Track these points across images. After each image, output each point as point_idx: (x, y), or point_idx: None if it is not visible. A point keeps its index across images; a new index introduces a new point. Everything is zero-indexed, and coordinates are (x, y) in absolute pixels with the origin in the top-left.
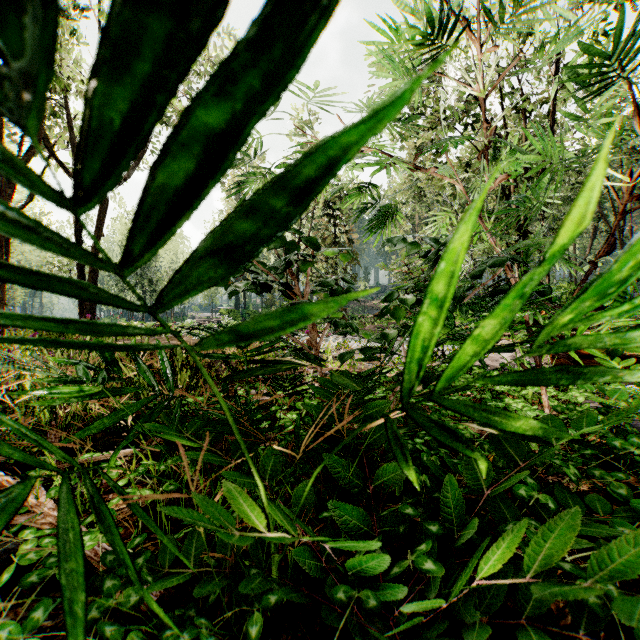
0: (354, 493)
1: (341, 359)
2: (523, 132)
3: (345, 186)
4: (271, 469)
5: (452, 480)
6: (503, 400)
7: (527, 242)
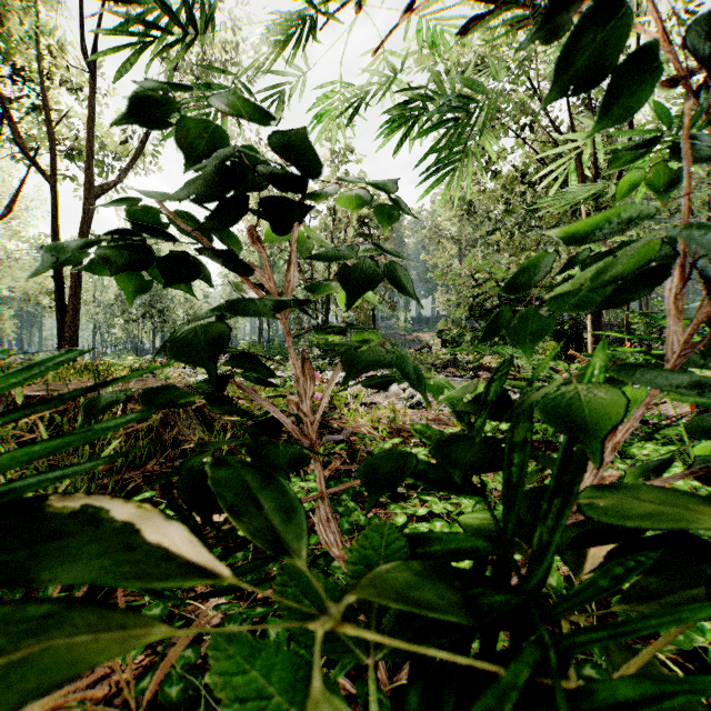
0: None
1: (370, 480)
2: None
3: (383, 200)
4: None
5: None
6: None
7: None
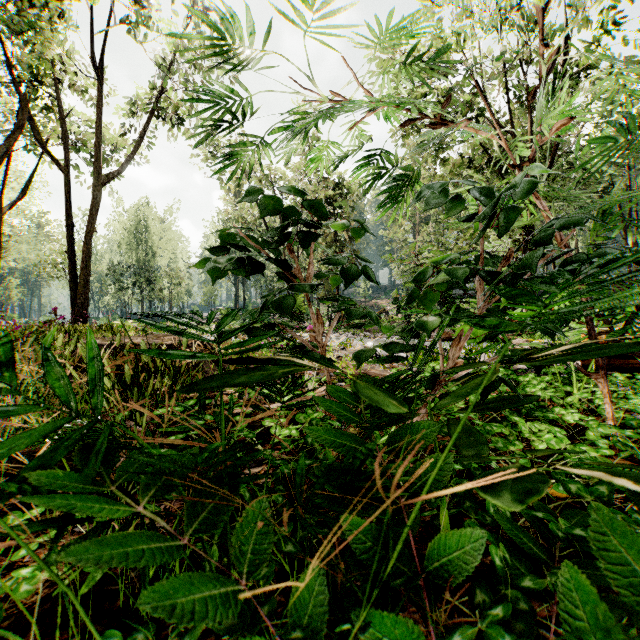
0: (395, 588)
1: (358, 359)
2: (529, 126)
3: (346, 183)
4: (253, 550)
5: (579, 579)
6: (552, 410)
7: (609, 201)
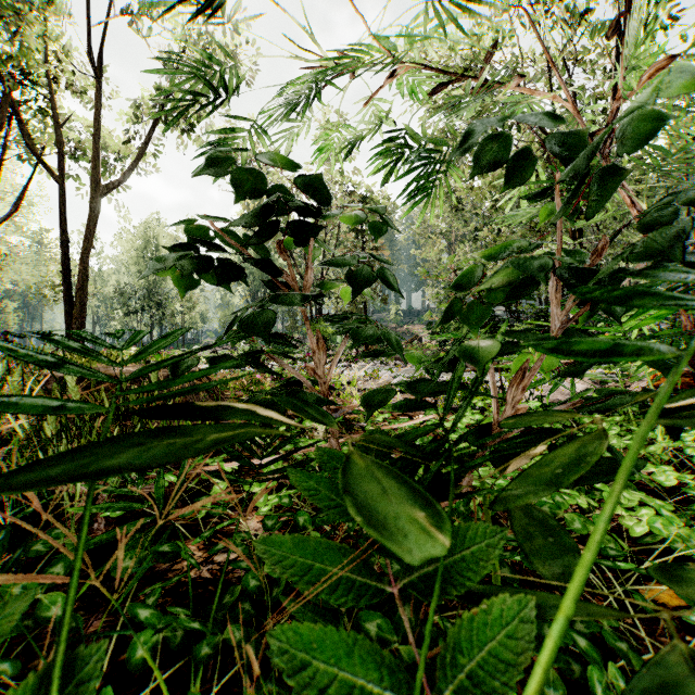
0: None
1: (368, 405)
2: None
3: (374, 197)
4: None
5: None
6: None
7: None
